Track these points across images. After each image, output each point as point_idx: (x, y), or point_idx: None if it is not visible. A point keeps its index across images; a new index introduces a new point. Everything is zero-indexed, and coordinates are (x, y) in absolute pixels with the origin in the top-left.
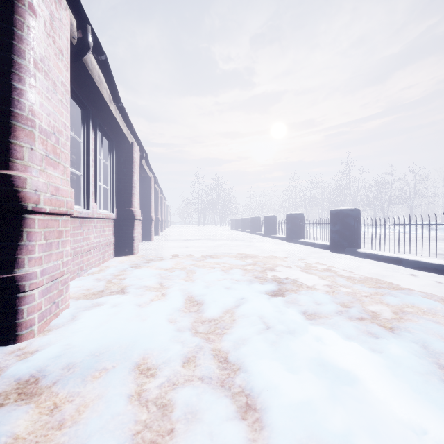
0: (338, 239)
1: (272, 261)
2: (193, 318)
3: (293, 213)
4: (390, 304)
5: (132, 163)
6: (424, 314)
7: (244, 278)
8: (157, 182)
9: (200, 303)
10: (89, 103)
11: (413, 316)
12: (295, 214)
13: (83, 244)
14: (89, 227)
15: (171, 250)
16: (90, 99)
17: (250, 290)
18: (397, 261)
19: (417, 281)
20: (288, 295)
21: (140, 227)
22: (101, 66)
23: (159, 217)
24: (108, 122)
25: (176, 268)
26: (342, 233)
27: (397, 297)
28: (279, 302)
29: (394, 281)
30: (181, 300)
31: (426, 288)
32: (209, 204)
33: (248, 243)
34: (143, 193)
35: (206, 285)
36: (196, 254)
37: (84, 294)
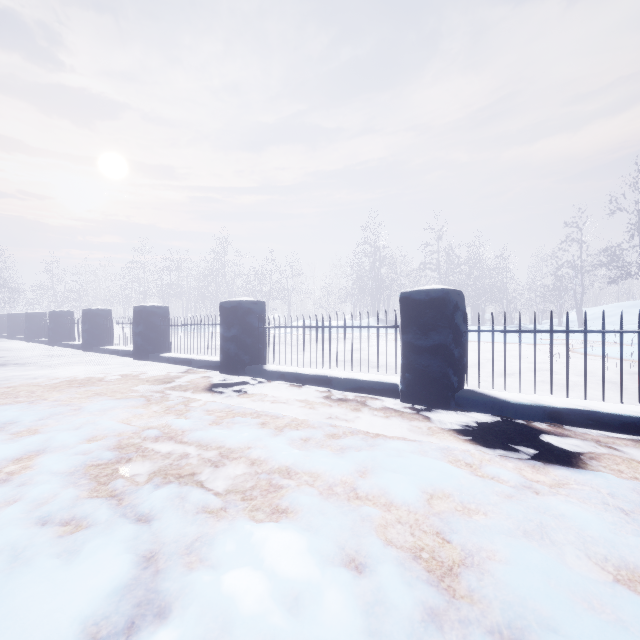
0: (235, 352)
1: (105, 421)
2: None
3: (149, 305)
4: (409, 504)
5: None
6: (469, 512)
7: None
8: None
9: None
10: None
11: (471, 532)
12: (154, 308)
13: None
14: None
15: None
16: None
17: None
18: (324, 382)
19: (371, 415)
20: (182, 597)
21: None
22: None
23: None
24: None
25: None
26: (242, 341)
27: (397, 472)
28: None
29: (349, 424)
30: None
31: (394, 430)
32: None
33: (37, 370)
34: None
35: None
36: None
37: None
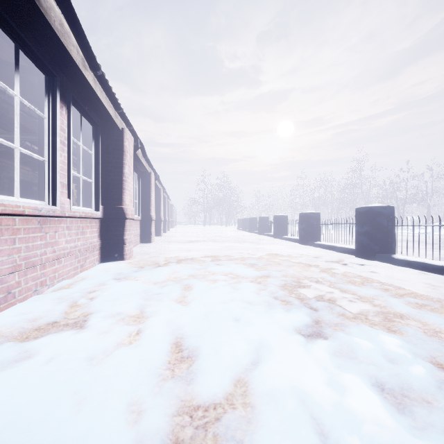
0: (367, 243)
1: (290, 270)
2: (176, 402)
3: (308, 212)
4: None
5: (123, 153)
6: None
7: (259, 300)
8: (159, 179)
9: (192, 355)
10: (58, 69)
11: None
12: (310, 213)
13: (46, 251)
14: (56, 229)
15: (169, 254)
16: (57, 63)
17: (271, 326)
18: None
19: None
20: (332, 336)
21: (138, 228)
22: (60, 5)
23: (161, 217)
24: (88, 99)
25: (170, 280)
26: (372, 235)
27: None
28: (325, 358)
29: None
30: (163, 347)
31: None
32: (214, 203)
33: (257, 245)
34: (142, 190)
35: (205, 313)
36: (198, 259)
37: (22, 330)
